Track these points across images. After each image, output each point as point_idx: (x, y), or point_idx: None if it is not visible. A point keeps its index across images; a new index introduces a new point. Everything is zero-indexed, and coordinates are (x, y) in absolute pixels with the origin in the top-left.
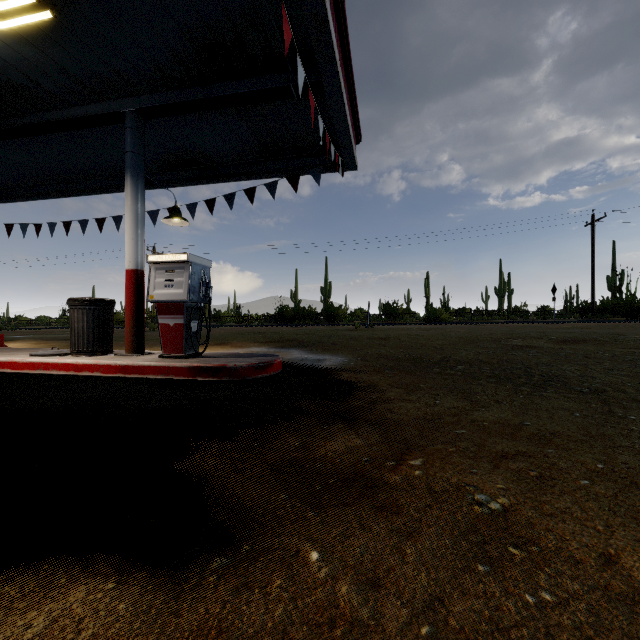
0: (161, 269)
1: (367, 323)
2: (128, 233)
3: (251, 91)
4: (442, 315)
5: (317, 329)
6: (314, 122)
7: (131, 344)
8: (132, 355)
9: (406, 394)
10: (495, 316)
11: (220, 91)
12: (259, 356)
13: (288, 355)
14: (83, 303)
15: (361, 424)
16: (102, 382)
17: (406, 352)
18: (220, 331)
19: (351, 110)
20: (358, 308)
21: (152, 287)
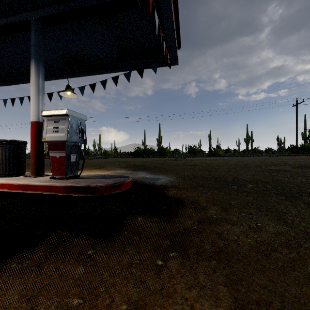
0: (51, 120)
1: (182, 156)
2: (32, 98)
3: (110, 1)
4: (219, 152)
5: (155, 159)
6: (152, 30)
7: (34, 169)
8: (34, 176)
9: (224, 212)
10: (246, 153)
11: (90, 2)
12: (116, 177)
13: (137, 175)
14: (2, 143)
15: (197, 259)
16: (0, 198)
17: (208, 174)
18: (103, 160)
19: (175, 23)
20: (175, 149)
21: (45, 132)
